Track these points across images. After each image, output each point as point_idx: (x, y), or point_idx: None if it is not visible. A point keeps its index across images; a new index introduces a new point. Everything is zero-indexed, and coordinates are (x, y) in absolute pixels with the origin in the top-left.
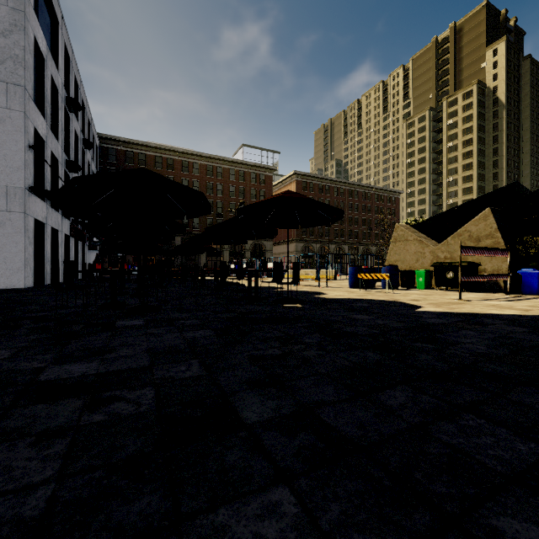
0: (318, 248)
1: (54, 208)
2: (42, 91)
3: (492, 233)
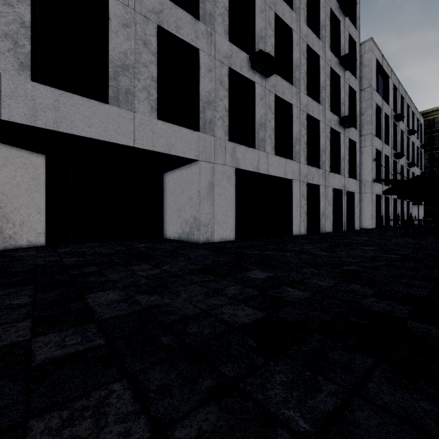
0: None
1: (386, 184)
2: (379, 126)
3: None
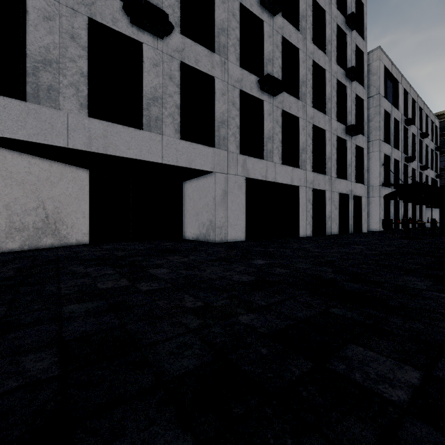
0: None
1: (396, 188)
2: (388, 131)
3: None
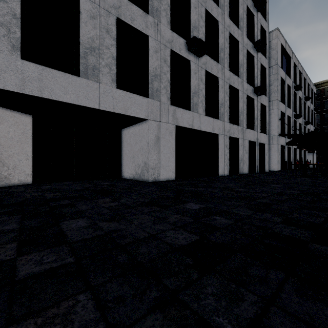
0: None
1: (288, 138)
2: (283, 94)
3: None
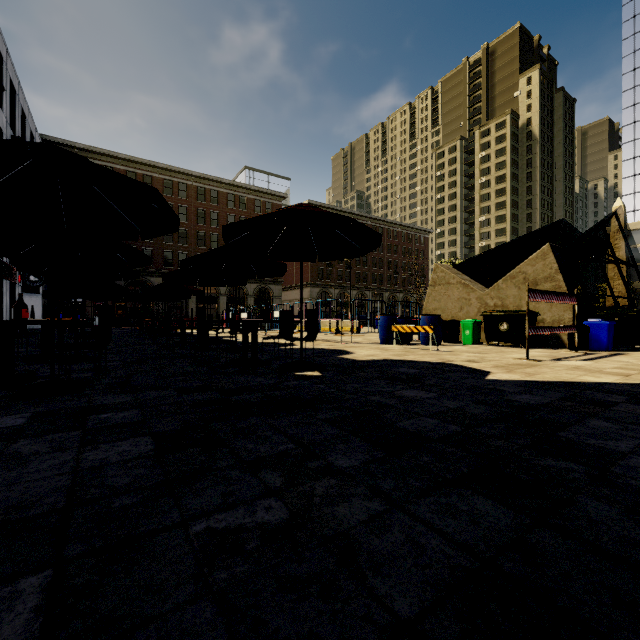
0: (337, 295)
1: None
2: None
3: (552, 275)
